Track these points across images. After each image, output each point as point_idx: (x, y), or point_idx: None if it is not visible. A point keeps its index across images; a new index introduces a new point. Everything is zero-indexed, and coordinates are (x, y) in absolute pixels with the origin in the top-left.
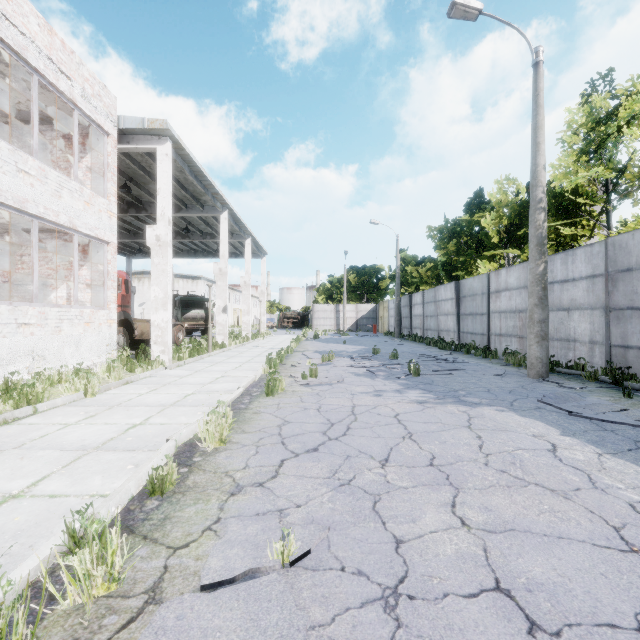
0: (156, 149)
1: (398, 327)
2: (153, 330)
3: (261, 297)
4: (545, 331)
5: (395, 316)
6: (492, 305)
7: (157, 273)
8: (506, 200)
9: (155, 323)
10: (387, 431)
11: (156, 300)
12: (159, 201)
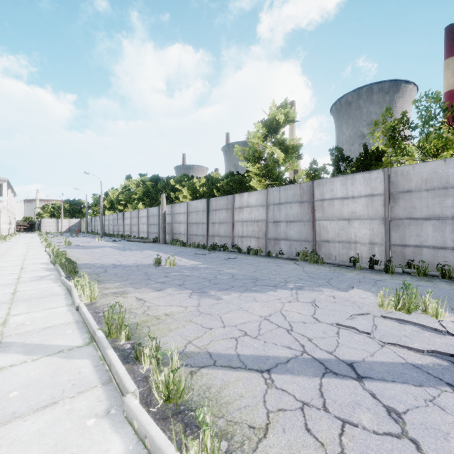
0: (2, 183)
1: (87, 229)
2: (2, 229)
3: (13, 216)
4: (102, 229)
5: (86, 225)
6: (105, 223)
7: (3, 215)
8: (113, 196)
9: (2, 228)
10: (67, 239)
11: (3, 222)
12: (4, 197)
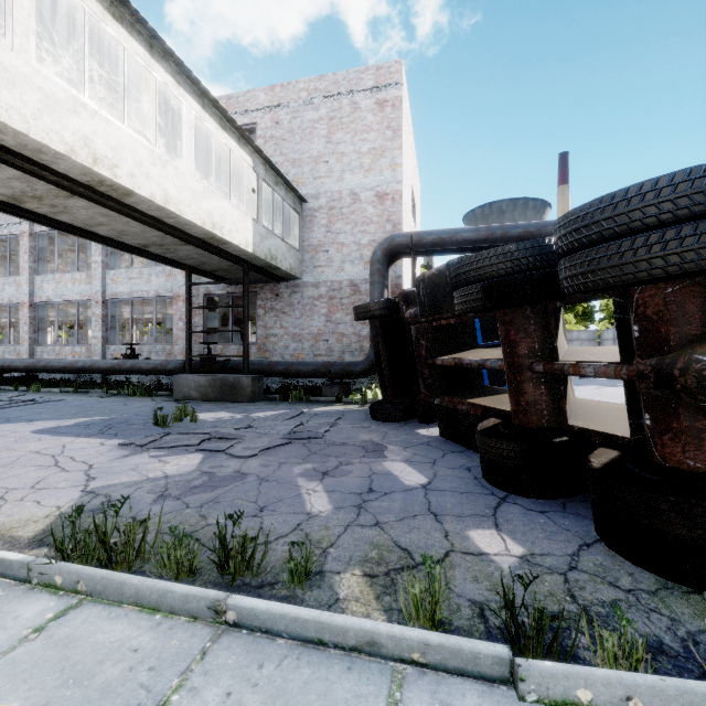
0: None
1: None
2: None
3: None
4: None
5: None
6: None
7: None
8: None
9: None
10: None
11: None
12: None
